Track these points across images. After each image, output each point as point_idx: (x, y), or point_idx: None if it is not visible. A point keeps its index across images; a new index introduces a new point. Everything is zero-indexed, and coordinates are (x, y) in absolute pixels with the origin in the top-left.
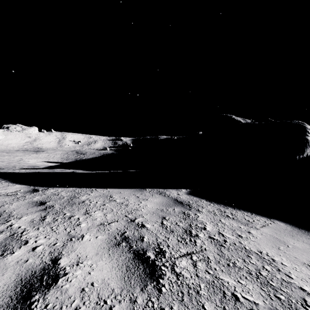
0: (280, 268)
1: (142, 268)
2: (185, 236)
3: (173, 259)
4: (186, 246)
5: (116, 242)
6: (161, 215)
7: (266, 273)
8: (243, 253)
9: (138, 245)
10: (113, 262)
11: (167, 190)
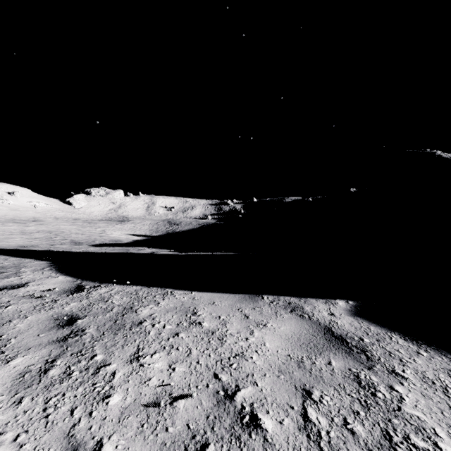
0: None
1: None
2: None
3: None
4: None
5: None
6: (300, 381)
7: None
8: None
9: None
10: None
11: (305, 301)
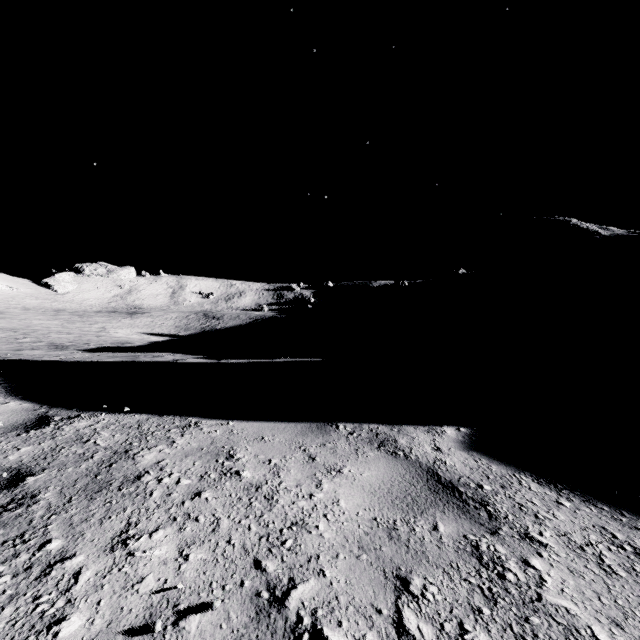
0: None
1: None
2: None
3: None
4: None
5: None
6: (391, 562)
7: None
8: None
9: None
10: None
11: (400, 431)
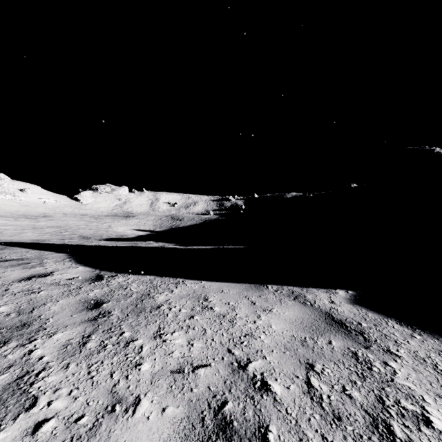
0: None
1: None
2: None
3: None
4: None
5: (202, 438)
6: (303, 356)
7: None
8: None
9: None
10: None
11: (307, 291)
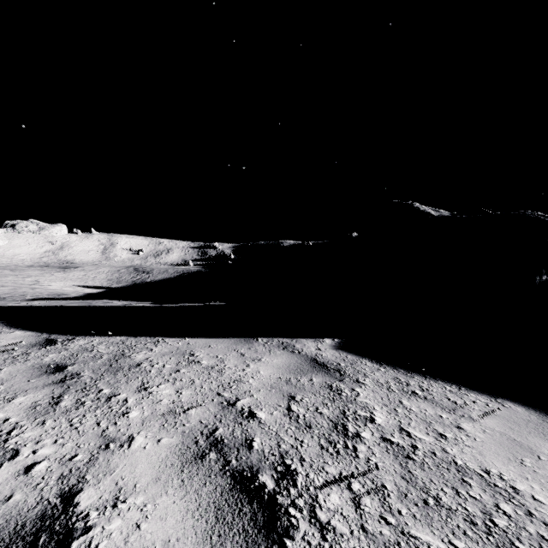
0: (532, 509)
1: (248, 511)
2: (335, 436)
3: (312, 490)
4: (338, 459)
5: (197, 453)
6: (287, 391)
7: (504, 521)
8: (453, 475)
9: (241, 459)
10: (190, 498)
11: (297, 341)
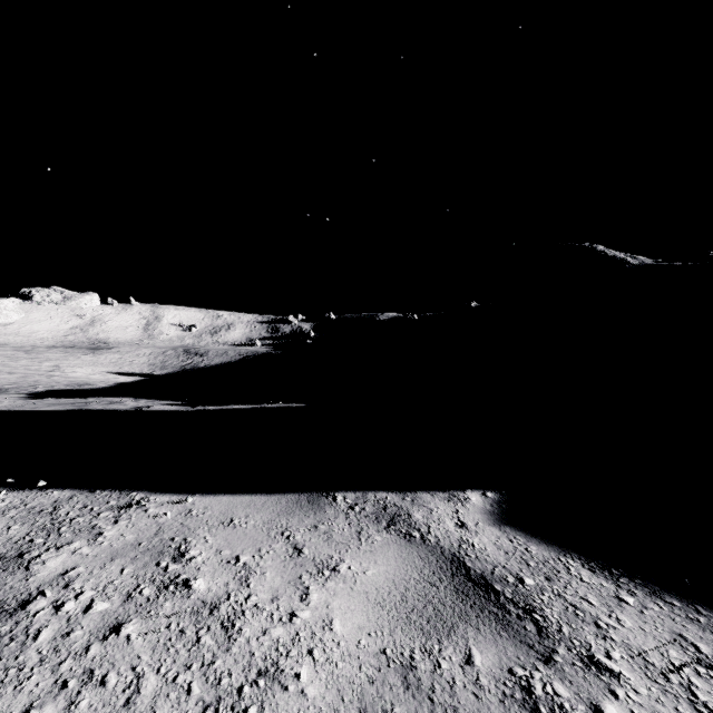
0: None
1: None
2: None
3: None
4: None
5: None
6: None
7: None
8: None
9: None
10: None
11: (414, 500)
